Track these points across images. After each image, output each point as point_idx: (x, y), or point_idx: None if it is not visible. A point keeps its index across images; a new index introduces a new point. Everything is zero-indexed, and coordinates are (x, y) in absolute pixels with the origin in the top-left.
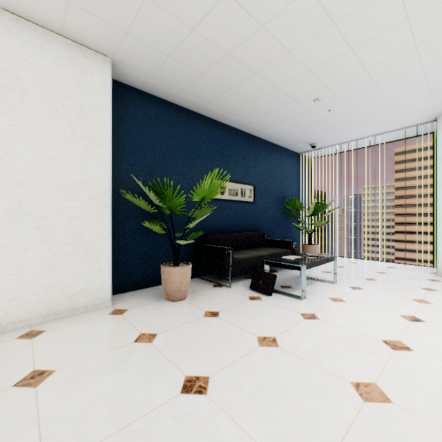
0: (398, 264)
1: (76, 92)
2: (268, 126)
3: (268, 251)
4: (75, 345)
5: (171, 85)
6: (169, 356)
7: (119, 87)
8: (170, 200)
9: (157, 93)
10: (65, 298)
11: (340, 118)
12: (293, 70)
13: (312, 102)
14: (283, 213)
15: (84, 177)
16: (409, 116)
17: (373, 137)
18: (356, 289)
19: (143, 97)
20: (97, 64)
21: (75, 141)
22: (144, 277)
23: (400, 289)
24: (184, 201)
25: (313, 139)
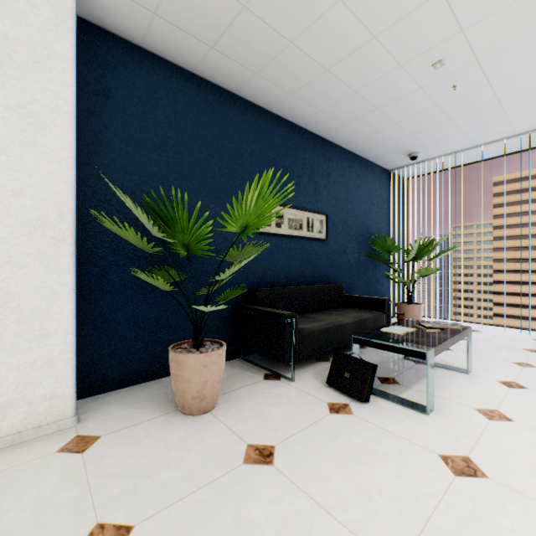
0: None
1: None
2: (349, 120)
3: (352, 316)
4: None
5: (192, 34)
6: None
7: (101, 37)
8: (186, 230)
9: (171, 54)
10: None
11: (468, 103)
12: None
13: (429, 69)
14: (369, 256)
15: (15, 183)
16: None
17: (509, 139)
18: (513, 388)
19: (147, 59)
20: None
21: None
22: (148, 362)
23: None
24: (218, 236)
25: (414, 146)
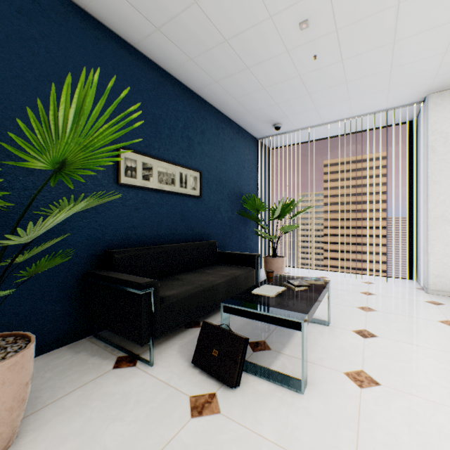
0: (372, 277)
1: None
2: (222, 77)
3: (224, 275)
4: None
5: None
6: None
7: None
8: None
9: None
10: None
11: (324, 78)
12: None
13: (296, 30)
14: (241, 214)
15: None
16: (401, 89)
17: (348, 121)
18: (367, 338)
19: None
20: None
21: None
22: None
23: (421, 329)
24: (57, 184)
25: (279, 116)
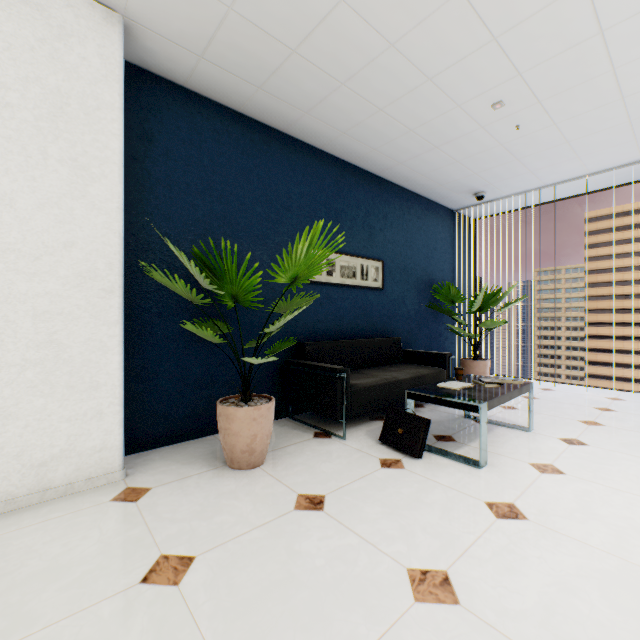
0: (626, 393)
1: (49, 71)
2: (407, 159)
3: (409, 372)
4: (11, 591)
5: (238, 75)
6: (209, 634)
7: (144, 79)
8: (234, 281)
9: (215, 94)
10: (27, 469)
11: (534, 142)
12: (464, 38)
13: (489, 109)
14: (430, 306)
15: (67, 235)
16: None
17: (584, 178)
18: (573, 445)
19: (191, 100)
20: (93, 23)
21: (48, 166)
22: (192, 419)
23: None
24: (264, 285)
25: (480, 185)
